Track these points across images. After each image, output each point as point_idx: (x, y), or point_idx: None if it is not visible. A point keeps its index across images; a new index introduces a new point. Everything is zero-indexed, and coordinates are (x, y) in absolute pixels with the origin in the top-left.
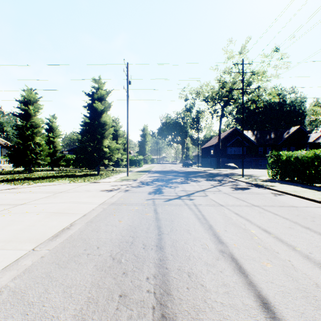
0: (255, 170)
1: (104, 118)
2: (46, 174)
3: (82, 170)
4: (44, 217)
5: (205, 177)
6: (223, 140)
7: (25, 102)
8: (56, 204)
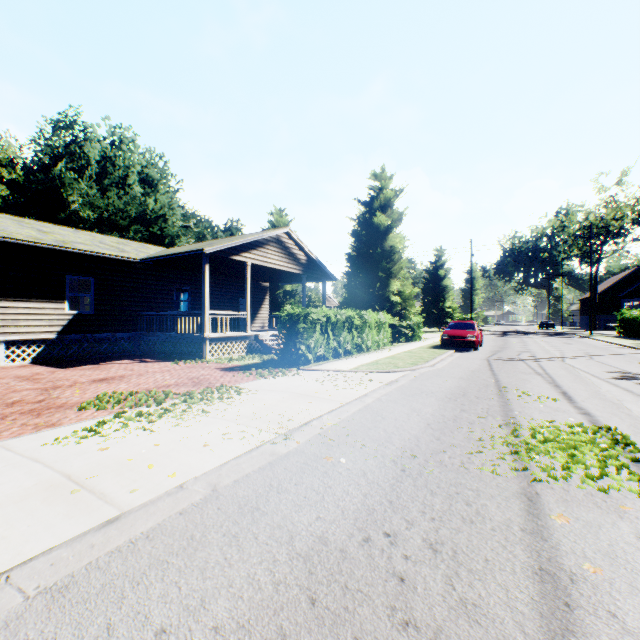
0: None
1: (444, 282)
2: None
3: None
4: None
5: (548, 334)
6: (613, 287)
7: None
8: None
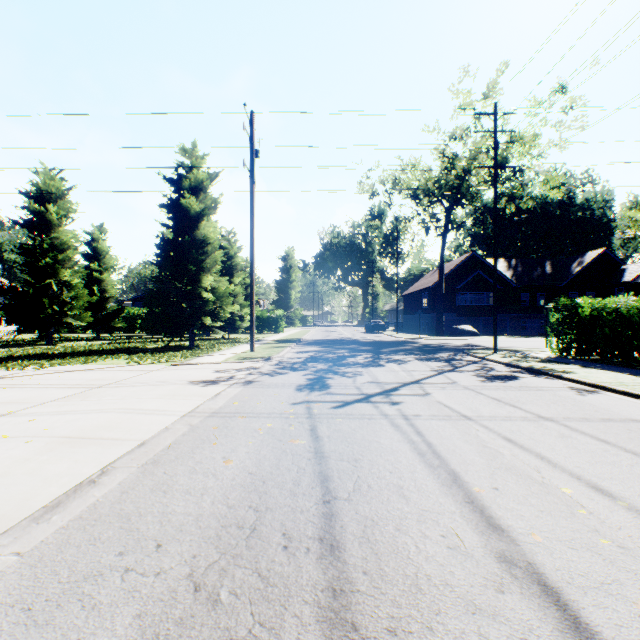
0: (516, 339)
1: (203, 229)
2: (81, 347)
3: (158, 339)
4: (42, 451)
5: (416, 354)
6: (448, 277)
7: (40, 197)
8: (82, 416)
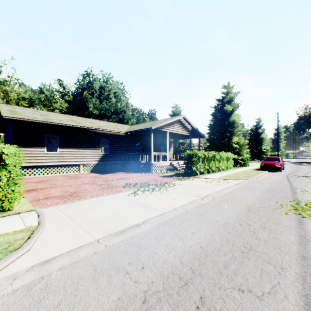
0: None
1: (261, 135)
2: None
3: None
4: None
5: None
6: None
7: None
8: None
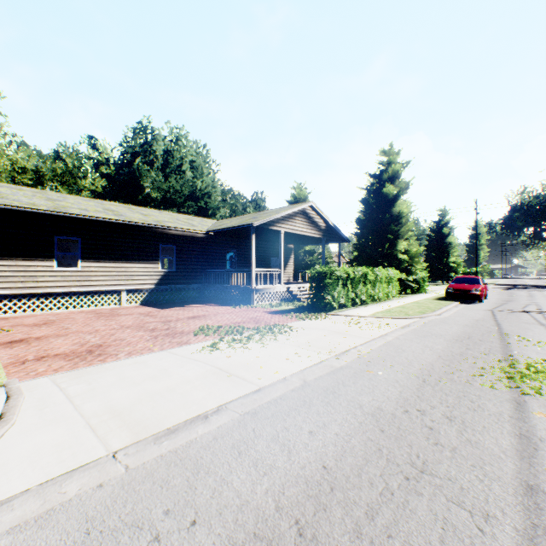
0: None
1: (448, 239)
2: None
3: None
4: None
5: None
6: None
7: None
8: None
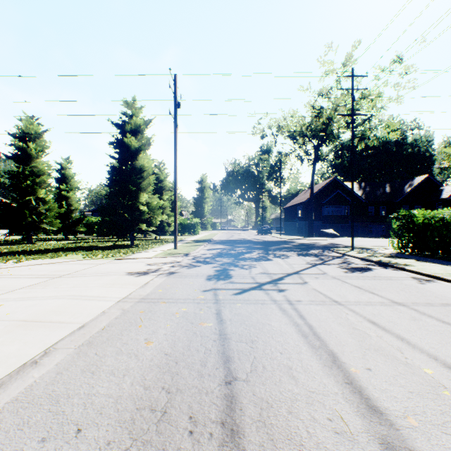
0: (366, 240)
1: (140, 160)
2: (52, 246)
3: (109, 240)
4: None
5: (294, 250)
6: (316, 195)
7: (23, 137)
8: (39, 302)
